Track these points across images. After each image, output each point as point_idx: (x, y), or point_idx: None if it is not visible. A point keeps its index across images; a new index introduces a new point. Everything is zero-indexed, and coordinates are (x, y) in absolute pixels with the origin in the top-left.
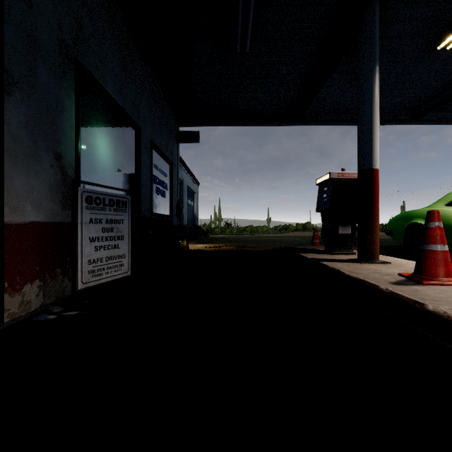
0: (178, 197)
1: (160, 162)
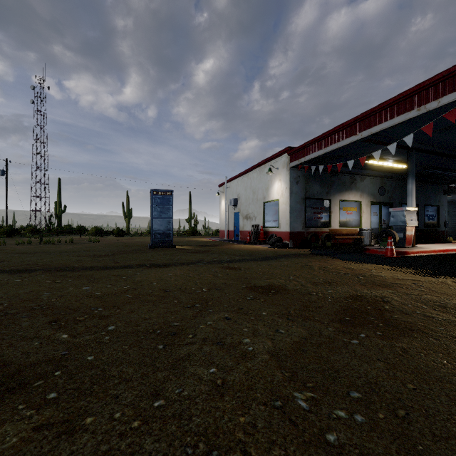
0: (445, 218)
1: (430, 208)
